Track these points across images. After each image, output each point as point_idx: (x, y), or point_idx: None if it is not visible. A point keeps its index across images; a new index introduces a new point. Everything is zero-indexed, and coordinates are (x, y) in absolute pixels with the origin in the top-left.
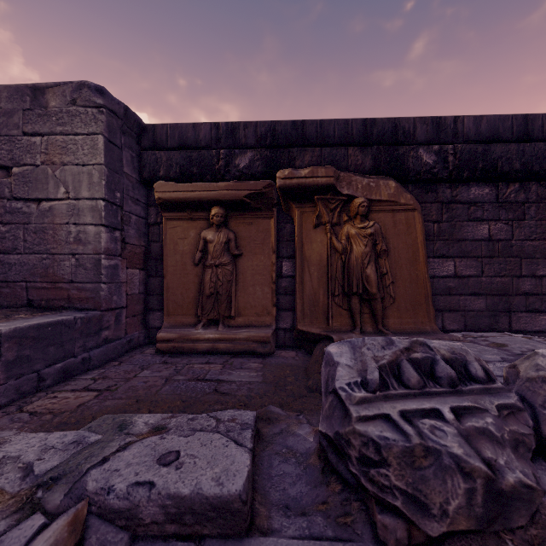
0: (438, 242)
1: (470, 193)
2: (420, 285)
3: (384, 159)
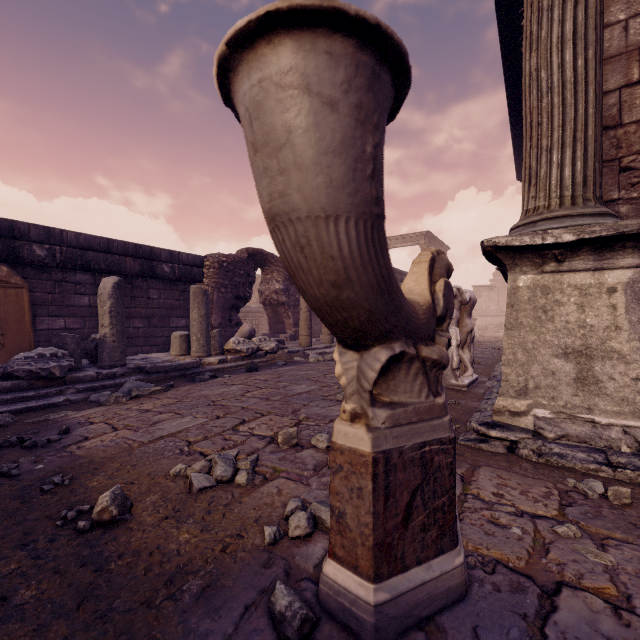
0: (53, 307)
1: (77, 277)
2: (26, 335)
3: (2, 247)
